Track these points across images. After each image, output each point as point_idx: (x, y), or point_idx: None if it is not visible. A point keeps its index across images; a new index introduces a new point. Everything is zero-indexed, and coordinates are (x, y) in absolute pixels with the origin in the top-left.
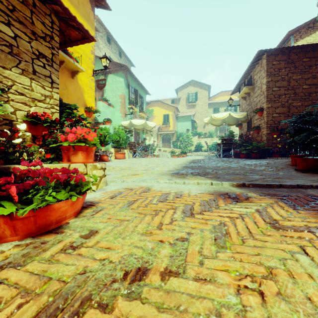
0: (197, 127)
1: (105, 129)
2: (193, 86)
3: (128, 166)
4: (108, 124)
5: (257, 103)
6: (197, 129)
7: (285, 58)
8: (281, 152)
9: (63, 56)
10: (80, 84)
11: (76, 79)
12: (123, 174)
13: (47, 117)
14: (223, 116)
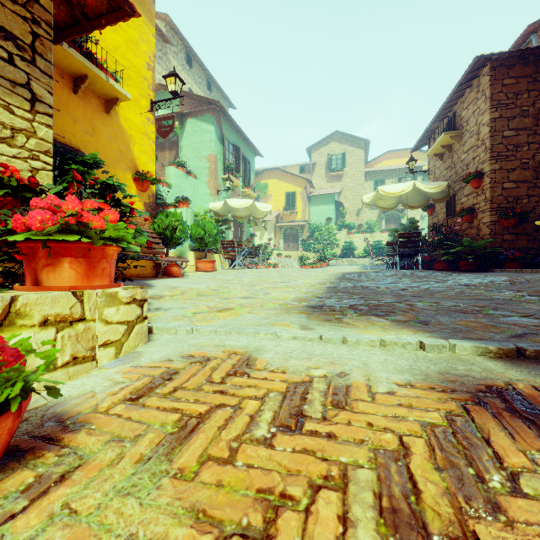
0: (345, 214)
1: (175, 216)
2: (338, 142)
3: (216, 288)
4: (183, 208)
5: (468, 163)
6: (344, 219)
7: (530, 71)
8: (524, 258)
9: (84, 65)
10: (124, 127)
11: (115, 116)
12: (200, 307)
13: (12, 177)
14: (401, 189)
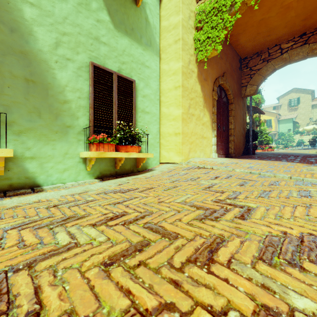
0: (299, 126)
1: None
2: (295, 93)
3: None
4: None
5: None
6: (299, 128)
7: None
8: None
9: None
10: None
11: None
12: None
13: None
14: (310, 128)
